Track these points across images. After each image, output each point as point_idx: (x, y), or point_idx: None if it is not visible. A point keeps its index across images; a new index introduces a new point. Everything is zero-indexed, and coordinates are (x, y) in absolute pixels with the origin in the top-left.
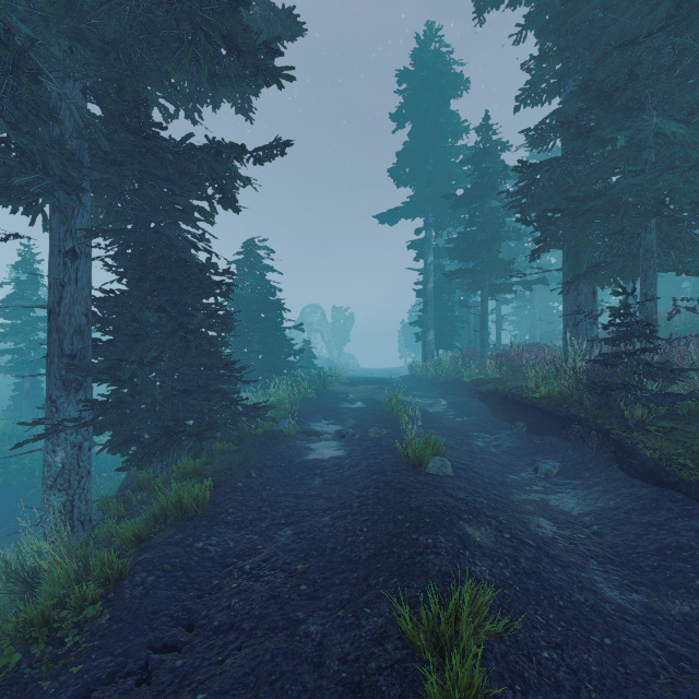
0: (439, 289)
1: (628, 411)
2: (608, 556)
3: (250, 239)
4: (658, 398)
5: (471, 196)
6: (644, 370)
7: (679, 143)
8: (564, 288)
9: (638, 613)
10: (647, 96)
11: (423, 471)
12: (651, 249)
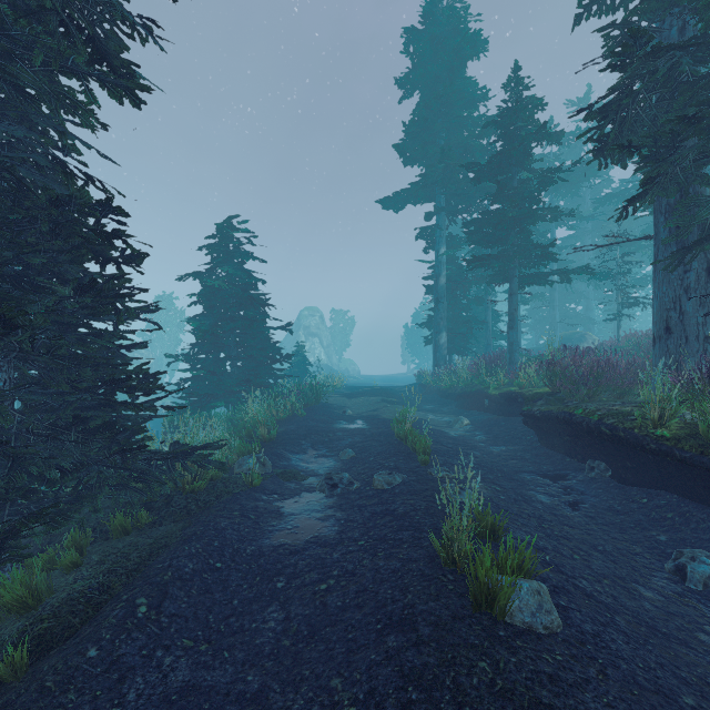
0: (452, 285)
1: None
2: None
3: (226, 219)
4: None
5: (497, 165)
6: None
7: None
8: (673, 260)
9: None
10: None
11: (498, 620)
12: None
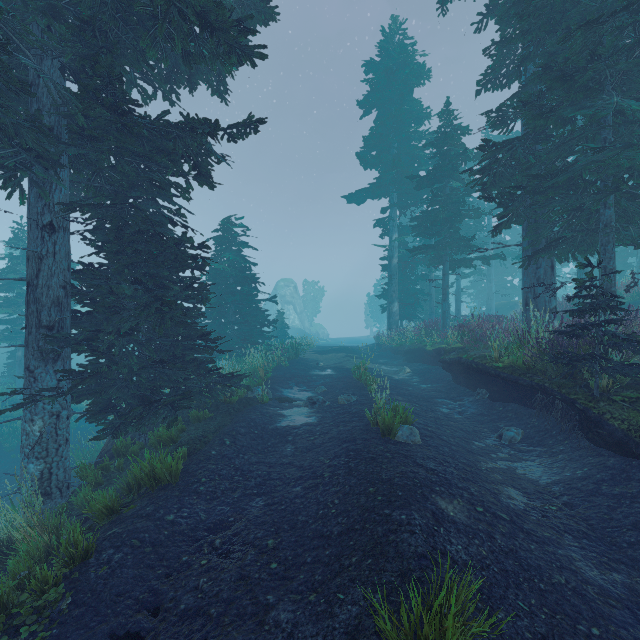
0: (403, 264)
1: (593, 381)
2: (583, 530)
3: (227, 217)
4: (624, 368)
5: (433, 176)
6: (610, 341)
7: (638, 122)
8: (524, 262)
9: (622, 596)
10: (606, 77)
11: (392, 439)
12: (610, 224)
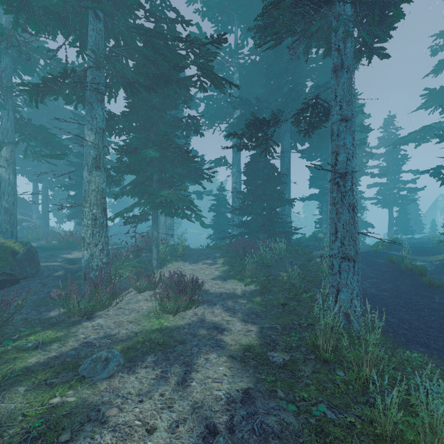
0: None
1: None
2: None
3: None
4: None
5: None
6: None
7: None
8: None
9: None
10: None
11: None
12: None
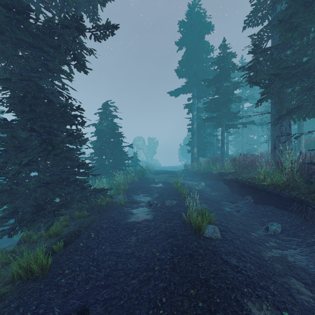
0: (199, 128)
1: None
2: None
3: (106, 102)
4: None
5: (216, 80)
6: None
7: None
8: (275, 122)
9: None
10: None
11: (201, 235)
12: None
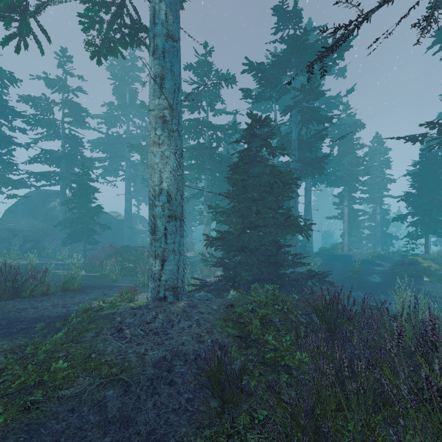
0: None
1: None
2: None
3: None
4: None
5: None
6: None
7: None
8: None
9: None
10: None
11: None
12: None
